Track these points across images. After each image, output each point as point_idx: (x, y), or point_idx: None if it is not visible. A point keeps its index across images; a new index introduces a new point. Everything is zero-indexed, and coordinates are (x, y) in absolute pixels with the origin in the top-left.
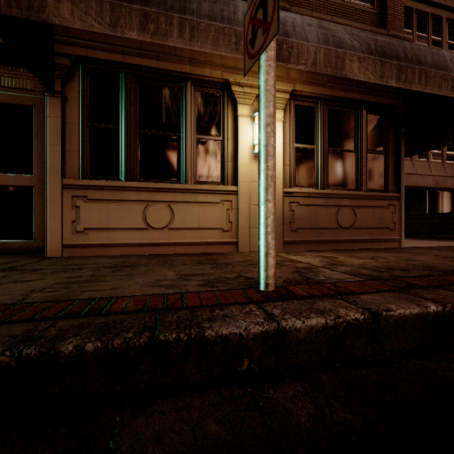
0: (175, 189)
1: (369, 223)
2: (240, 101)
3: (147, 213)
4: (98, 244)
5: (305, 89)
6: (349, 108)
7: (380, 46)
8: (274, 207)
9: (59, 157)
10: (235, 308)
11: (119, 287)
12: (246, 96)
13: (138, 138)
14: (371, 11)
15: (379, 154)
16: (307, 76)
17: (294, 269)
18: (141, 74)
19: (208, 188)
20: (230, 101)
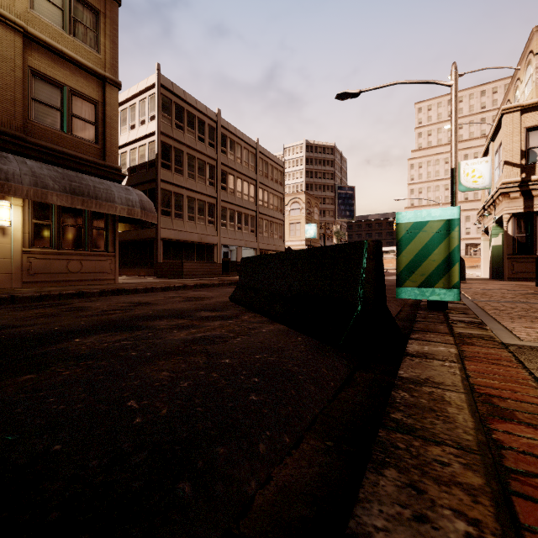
0: None
1: (93, 270)
2: None
3: None
4: None
5: None
6: None
7: (73, 188)
8: None
9: None
10: None
11: None
12: None
13: None
14: (96, 146)
15: (102, 230)
16: None
17: (8, 292)
18: None
19: None
20: None
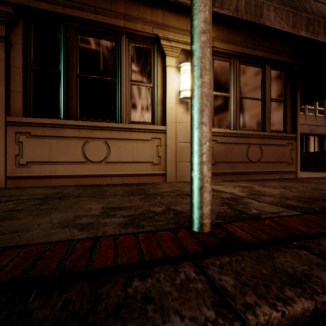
0: (111, 127)
1: (272, 158)
2: (168, 54)
3: (86, 148)
4: (40, 176)
5: (222, 46)
6: (256, 64)
7: (291, 1)
8: (210, 132)
9: (2, 97)
10: (163, 274)
11: (24, 229)
12: (173, 49)
13: (78, 82)
14: None
15: (280, 102)
16: (223, 35)
17: (221, 200)
18: (81, 26)
19: (140, 127)
20: (160, 54)
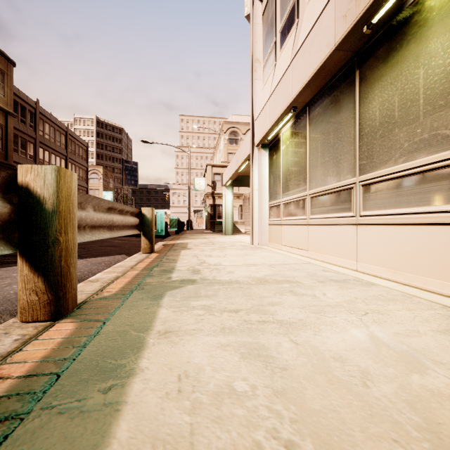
0: None
1: None
2: None
3: None
4: None
5: None
6: None
7: None
8: None
9: None
10: None
11: None
12: None
13: None
14: (2, 152)
15: None
16: None
17: None
18: None
19: None
20: None
